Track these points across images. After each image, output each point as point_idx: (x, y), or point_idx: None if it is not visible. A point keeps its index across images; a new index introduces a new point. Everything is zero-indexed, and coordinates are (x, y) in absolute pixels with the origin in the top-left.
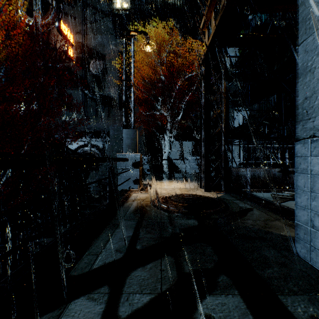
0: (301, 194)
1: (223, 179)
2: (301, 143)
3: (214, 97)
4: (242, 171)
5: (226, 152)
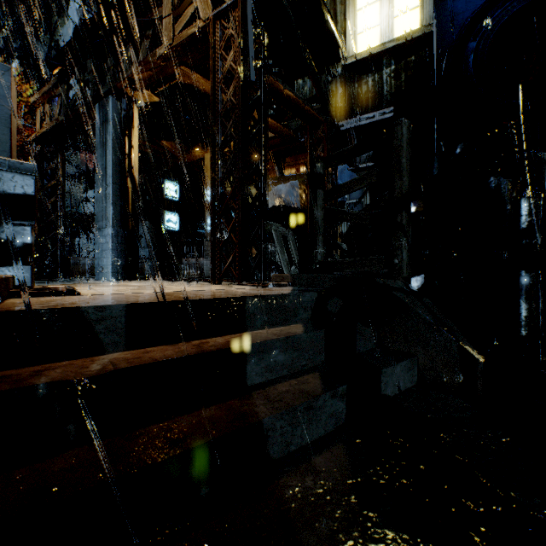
0: (96, 253)
1: (60, 266)
2: (96, 232)
3: (49, 184)
4: (82, 260)
5: (63, 240)
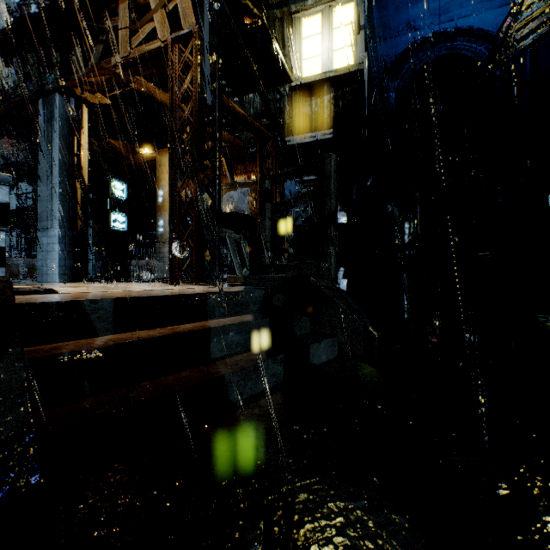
0: (40, 254)
1: None
2: (40, 232)
3: None
4: (15, 260)
5: None
